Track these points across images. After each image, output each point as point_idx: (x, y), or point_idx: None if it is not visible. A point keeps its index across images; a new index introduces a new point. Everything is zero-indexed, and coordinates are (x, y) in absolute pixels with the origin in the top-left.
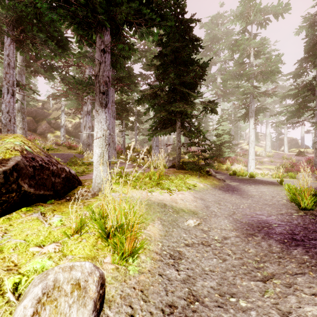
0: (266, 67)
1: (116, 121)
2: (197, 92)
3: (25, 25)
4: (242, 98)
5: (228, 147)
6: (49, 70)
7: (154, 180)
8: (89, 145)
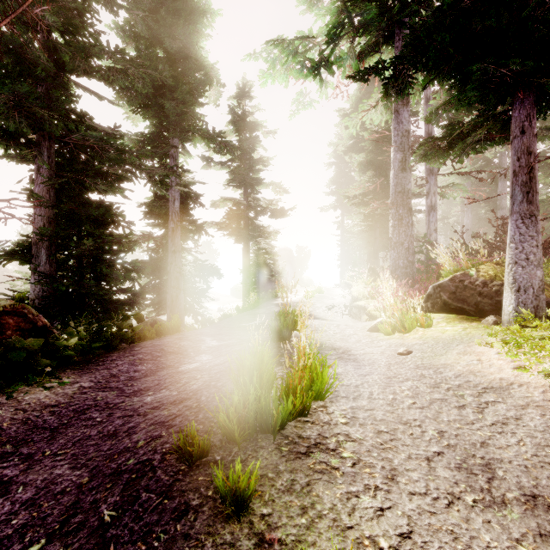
0: None
1: None
2: None
3: None
4: None
5: None
6: None
7: None
8: None
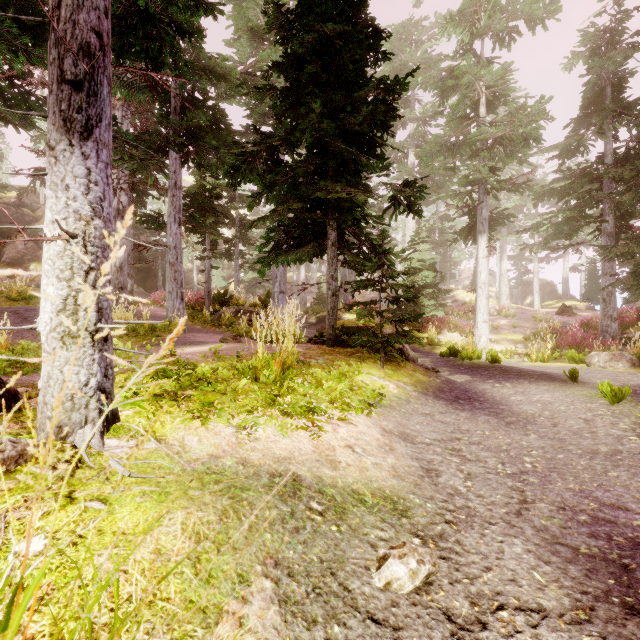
0: (515, 125)
1: (196, 240)
2: (377, 157)
3: None
4: (464, 193)
5: (431, 297)
6: (18, 106)
7: (266, 381)
8: (122, 288)
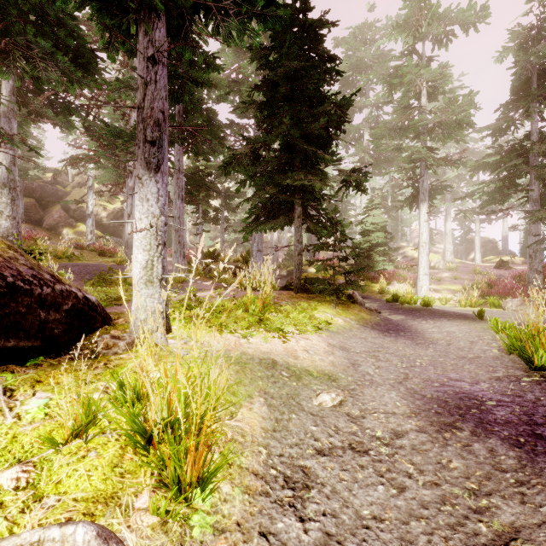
0: (449, 114)
1: (188, 208)
2: (331, 152)
3: (10, 20)
4: (408, 169)
5: (382, 254)
6: (63, 112)
7: (253, 313)
8: None
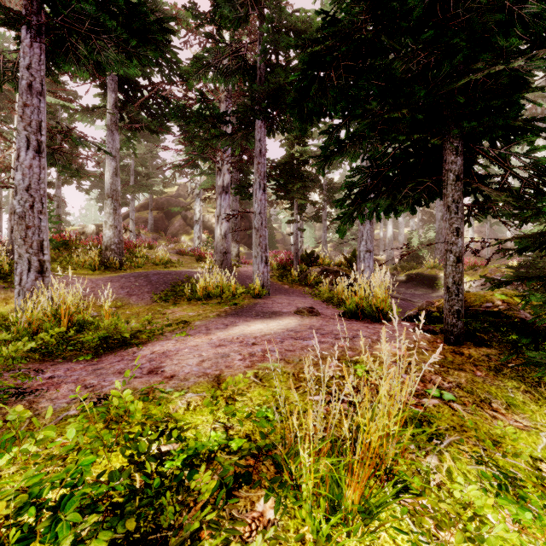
0: None
1: None
2: None
3: None
4: None
5: None
6: (159, 118)
7: (325, 540)
8: (226, 253)
